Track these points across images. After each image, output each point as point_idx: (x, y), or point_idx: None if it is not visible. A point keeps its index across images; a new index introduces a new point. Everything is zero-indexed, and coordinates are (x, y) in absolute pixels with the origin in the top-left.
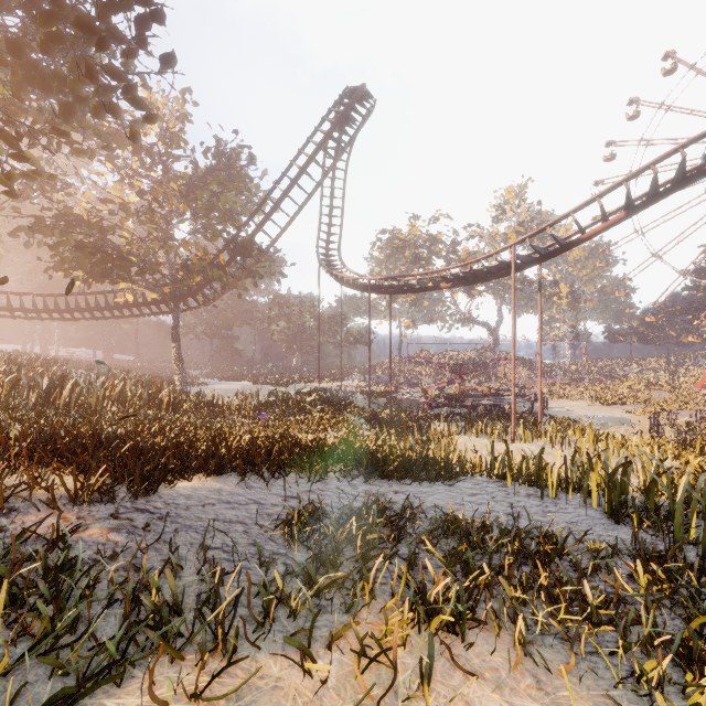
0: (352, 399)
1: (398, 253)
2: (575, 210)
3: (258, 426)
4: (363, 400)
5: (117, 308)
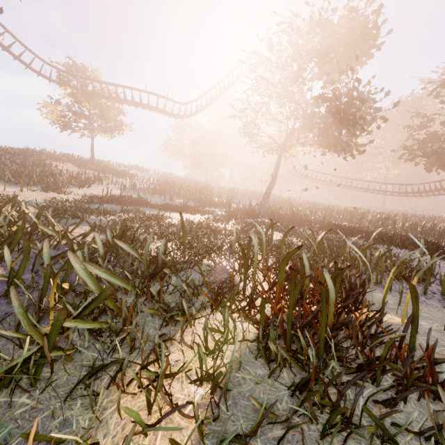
0: None
1: None
2: None
3: None
4: None
5: None
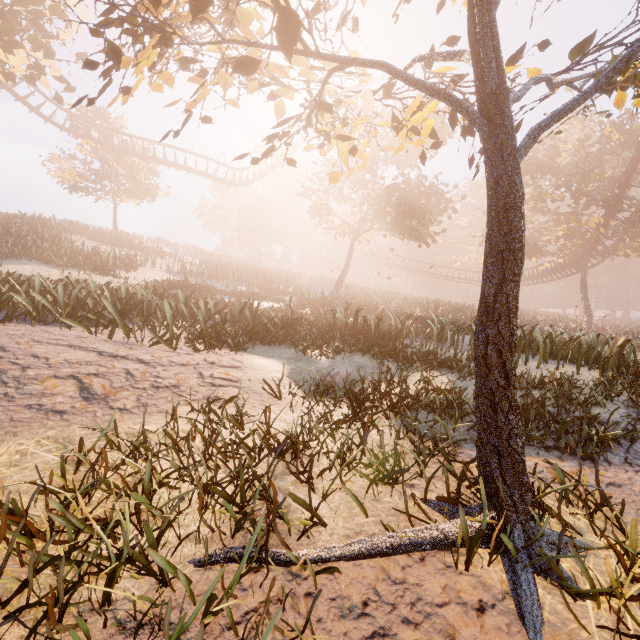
0: None
1: None
2: None
3: None
4: None
5: (550, 273)
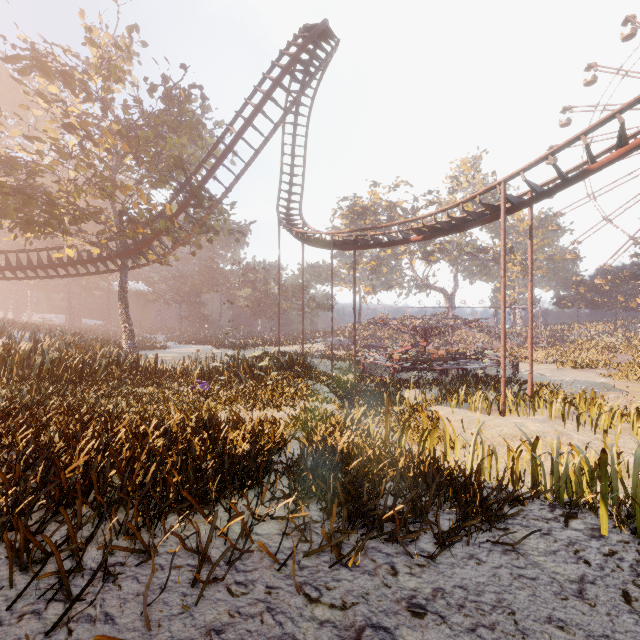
0: (313, 363)
1: (359, 219)
2: (587, 131)
3: (198, 397)
4: (325, 364)
5: (60, 265)
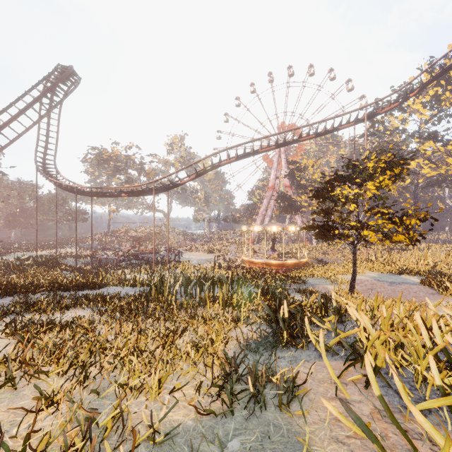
0: (65, 261)
1: (105, 163)
2: (176, 171)
3: None
4: (73, 261)
5: None
